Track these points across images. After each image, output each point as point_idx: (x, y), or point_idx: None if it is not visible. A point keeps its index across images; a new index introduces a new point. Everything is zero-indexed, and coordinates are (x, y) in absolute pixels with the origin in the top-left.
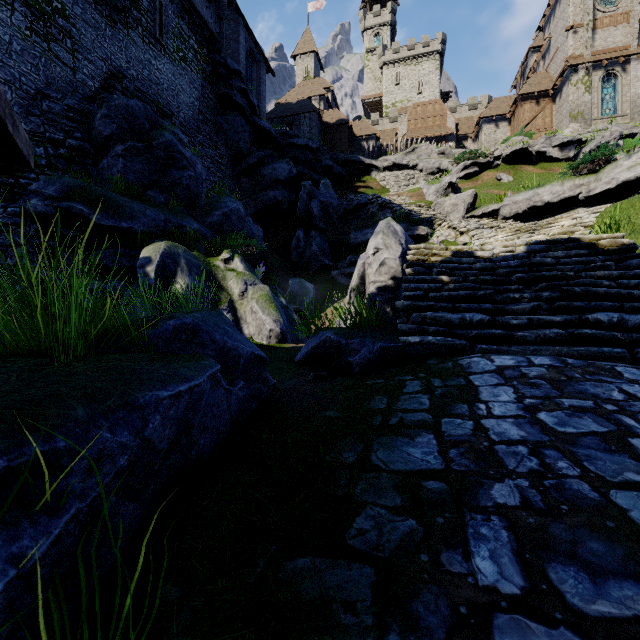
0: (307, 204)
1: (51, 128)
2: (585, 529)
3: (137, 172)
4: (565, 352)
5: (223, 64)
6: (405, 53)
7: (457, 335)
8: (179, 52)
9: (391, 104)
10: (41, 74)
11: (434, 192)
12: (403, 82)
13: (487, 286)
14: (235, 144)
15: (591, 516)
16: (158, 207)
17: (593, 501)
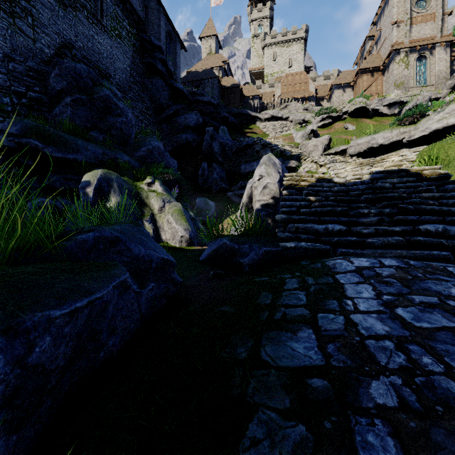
0: (210, 144)
1: (15, 83)
2: None
3: (82, 117)
4: (404, 254)
5: (148, 41)
6: (280, 38)
7: (322, 241)
8: (115, 31)
9: (270, 74)
10: (8, 42)
11: (301, 136)
12: (278, 59)
13: (343, 204)
14: (157, 99)
15: None
16: (98, 144)
17: None
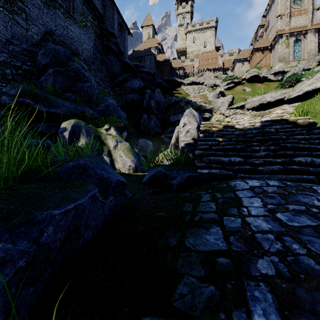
0: (149, 101)
1: (14, 59)
2: (318, 292)
3: (60, 83)
4: (284, 178)
5: (106, 29)
6: (197, 27)
7: (227, 169)
8: (83, 22)
9: (191, 52)
10: (9, 31)
11: (212, 96)
12: (197, 41)
13: (242, 143)
14: (112, 70)
15: (319, 282)
16: (71, 101)
17: (318, 271)
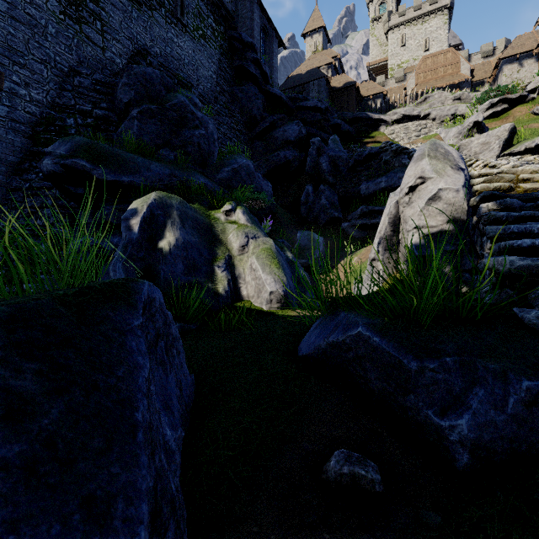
0: (316, 160)
1: (81, 101)
2: None
3: (151, 133)
4: None
5: (238, 39)
6: (411, 14)
7: None
8: (198, 30)
9: (396, 66)
10: (74, 54)
11: (455, 134)
12: (409, 43)
13: None
14: (249, 111)
15: None
16: (165, 163)
17: None
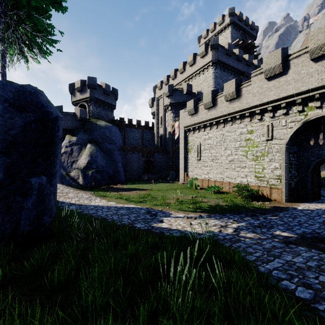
0: None
1: None
2: None
3: None
4: None
5: None
6: None
7: None
8: None
9: None
10: None
11: None
12: None
13: None
14: None
15: None
16: None
17: None
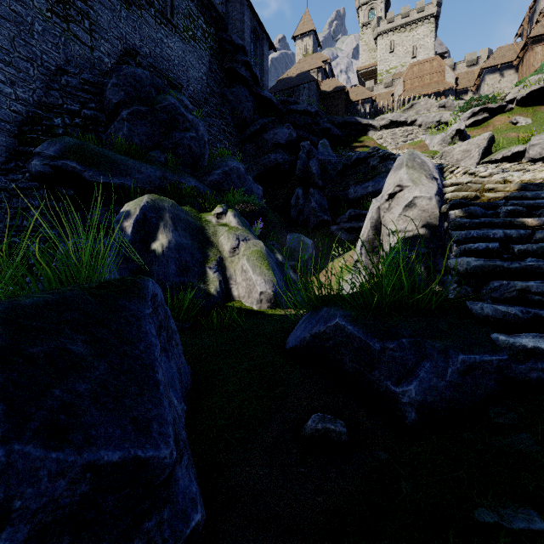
0: (306, 163)
1: (68, 100)
2: None
3: (141, 135)
4: None
5: (228, 41)
6: (399, 21)
7: None
8: (189, 31)
9: (385, 71)
10: (61, 52)
11: (439, 141)
12: (397, 49)
13: None
14: (239, 113)
15: None
16: (156, 165)
17: None
